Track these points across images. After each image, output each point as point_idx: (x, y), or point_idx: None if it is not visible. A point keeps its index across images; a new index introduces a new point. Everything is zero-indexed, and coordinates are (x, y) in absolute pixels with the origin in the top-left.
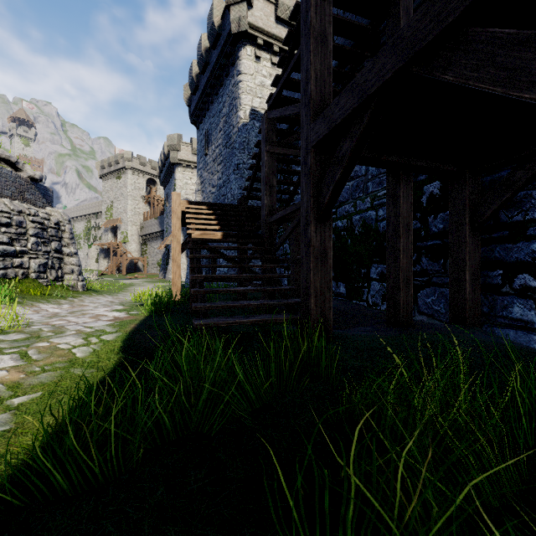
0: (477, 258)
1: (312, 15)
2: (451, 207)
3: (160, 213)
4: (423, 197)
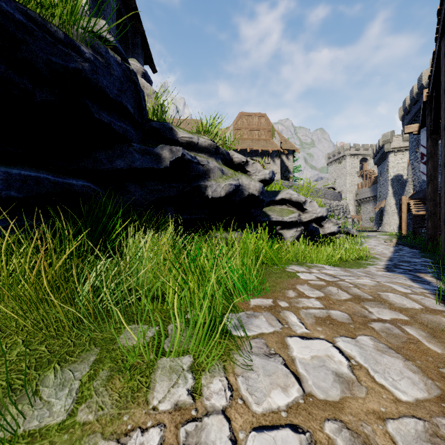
0: None
1: None
2: None
3: (372, 183)
4: None
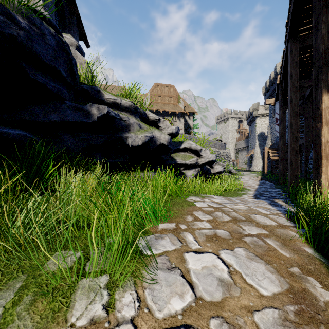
0: None
1: None
2: None
3: (245, 137)
4: None
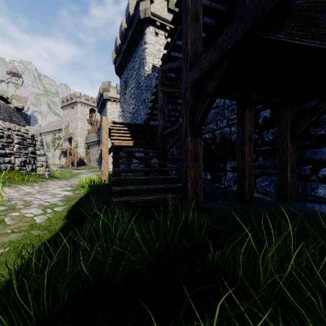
0: (295, 158)
1: (189, 1)
2: (278, 125)
3: (97, 129)
4: (259, 119)
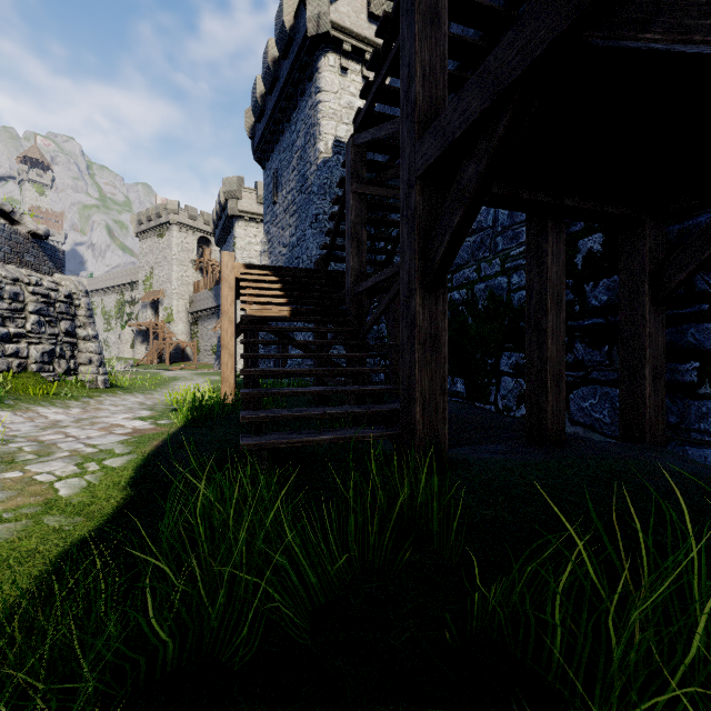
0: (662, 344)
1: None
2: (622, 269)
3: (215, 282)
4: (577, 256)
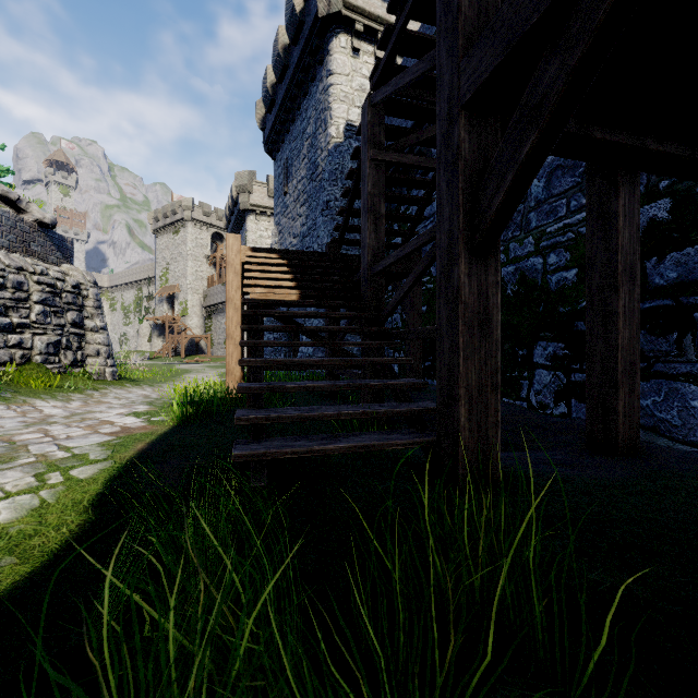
0: None
1: None
2: None
3: None
4: None
